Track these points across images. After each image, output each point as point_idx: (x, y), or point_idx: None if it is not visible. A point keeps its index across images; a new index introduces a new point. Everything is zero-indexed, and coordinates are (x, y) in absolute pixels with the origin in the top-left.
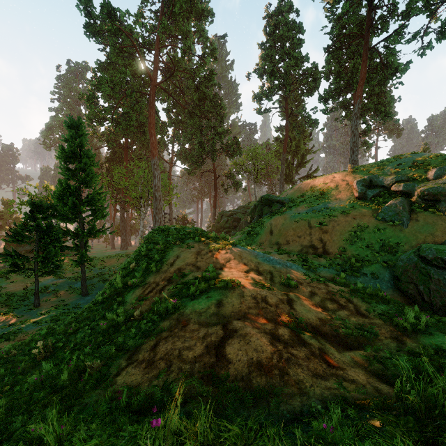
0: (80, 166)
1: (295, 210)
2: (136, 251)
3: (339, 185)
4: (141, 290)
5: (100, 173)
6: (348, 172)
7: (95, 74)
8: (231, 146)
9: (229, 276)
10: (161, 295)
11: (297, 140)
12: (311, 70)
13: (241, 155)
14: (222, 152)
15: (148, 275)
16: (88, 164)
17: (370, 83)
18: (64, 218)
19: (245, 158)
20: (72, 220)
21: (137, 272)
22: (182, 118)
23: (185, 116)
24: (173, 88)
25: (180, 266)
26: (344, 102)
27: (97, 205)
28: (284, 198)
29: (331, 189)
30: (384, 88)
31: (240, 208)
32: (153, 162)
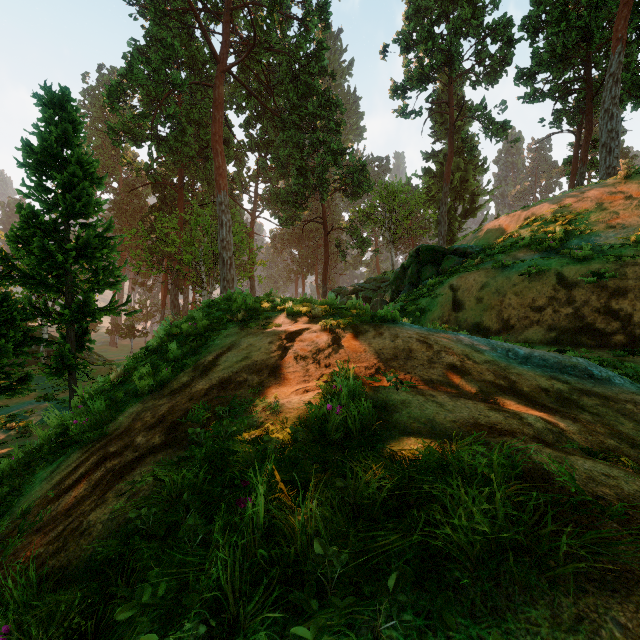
0: (63, 179)
1: (508, 257)
2: (149, 343)
3: (606, 203)
4: (72, 464)
5: (107, 199)
6: (621, 177)
7: (126, 61)
8: (353, 174)
9: (438, 419)
10: (95, 512)
11: (462, 170)
12: (501, 25)
13: (371, 188)
14: (338, 186)
15: (133, 403)
16: (79, 176)
17: (636, 19)
18: (32, 283)
19: (376, 199)
20: (49, 288)
21: (120, 391)
22: (270, 136)
23: (275, 136)
24: (256, 89)
25: (228, 374)
26: (560, 86)
27: (98, 259)
28: (468, 245)
29: (586, 213)
30: (635, 59)
31: (368, 282)
32: (219, 200)
